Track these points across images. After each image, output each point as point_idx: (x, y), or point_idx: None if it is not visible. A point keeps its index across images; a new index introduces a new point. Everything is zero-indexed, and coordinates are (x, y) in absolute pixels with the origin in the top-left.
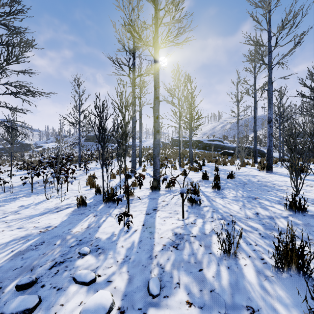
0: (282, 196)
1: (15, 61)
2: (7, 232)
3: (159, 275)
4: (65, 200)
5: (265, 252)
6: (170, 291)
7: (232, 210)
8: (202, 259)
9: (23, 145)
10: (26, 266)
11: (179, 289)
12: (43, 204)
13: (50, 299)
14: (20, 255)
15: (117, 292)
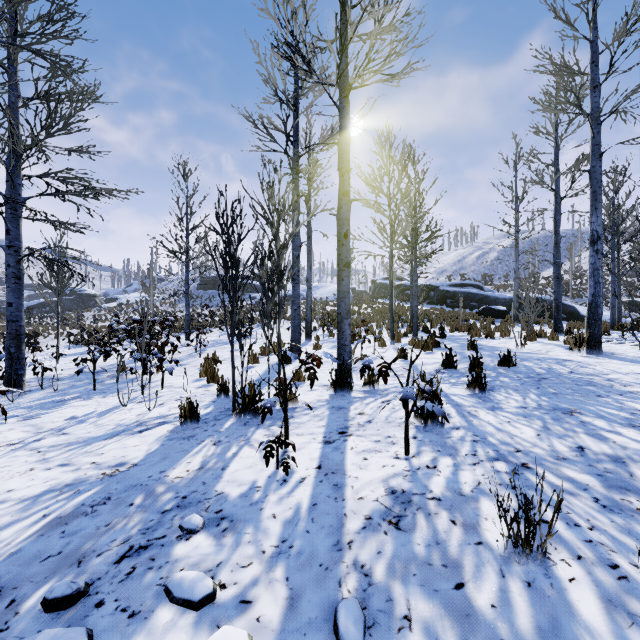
0: (636, 407)
1: (62, 129)
2: (38, 473)
3: (360, 594)
4: (157, 408)
5: (617, 548)
6: (389, 637)
7: (520, 439)
8: (460, 557)
9: (82, 298)
10: (70, 552)
11: (411, 633)
12: (113, 416)
13: (113, 639)
14: (60, 527)
15: (263, 631)
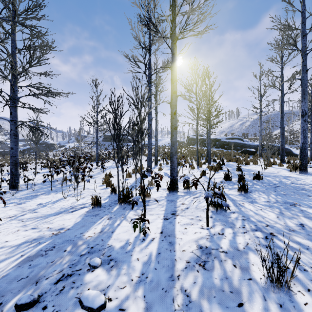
0: None
1: (37, 63)
2: (21, 233)
3: (185, 307)
4: (81, 200)
5: None
6: None
7: (268, 219)
8: (240, 287)
9: (48, 145)
10: (32, 276)
11: None
12: (60, 203)
13: None
14: (29, 262)
15: None
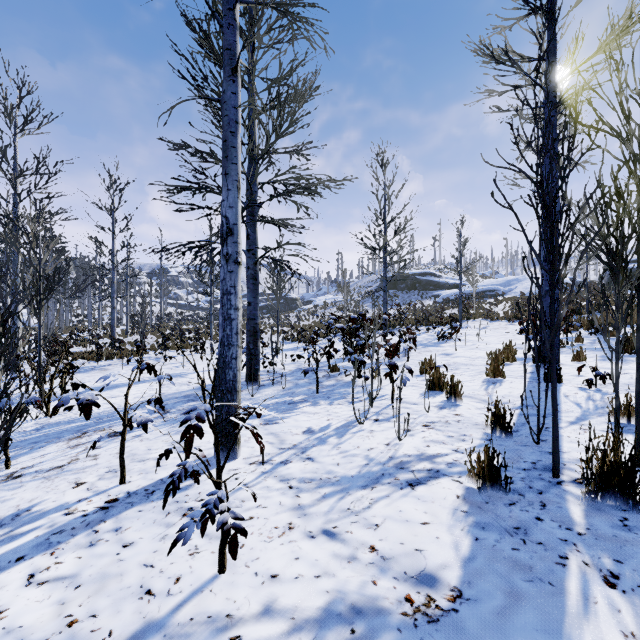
0: None
1: (288, 128)
2: (301, 543)
3: None
4: (406, 437)
5: None
6: None
7: None
8: None
9: (287, 301)
10: None
11: None
12: (355, 439)
13: None
14: None
15: None
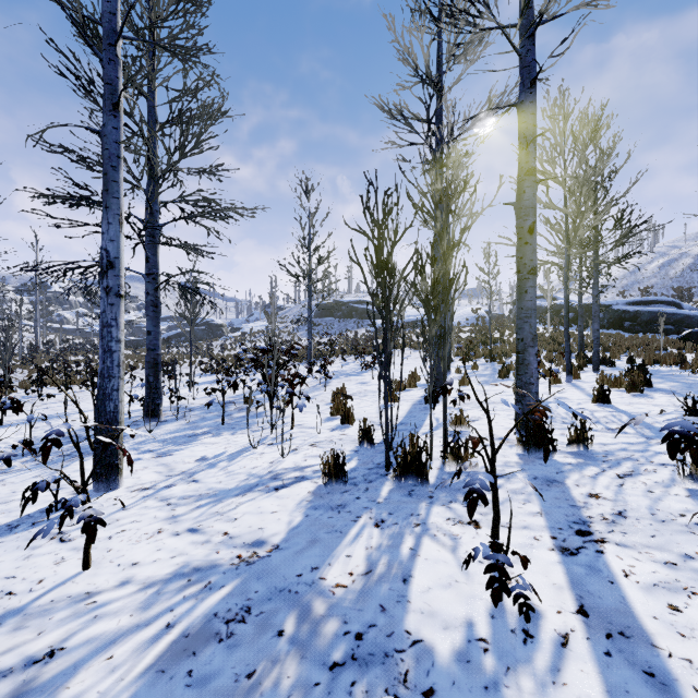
0: None
1: (194, 148)
2: (166, 540)
3: None
4: (290, 455)
5: None
6: None
7: None
8: None
9: (211, 328)
10: None
11: None
12: (244, 461)
13: None
14: (186, 659)
15: None
